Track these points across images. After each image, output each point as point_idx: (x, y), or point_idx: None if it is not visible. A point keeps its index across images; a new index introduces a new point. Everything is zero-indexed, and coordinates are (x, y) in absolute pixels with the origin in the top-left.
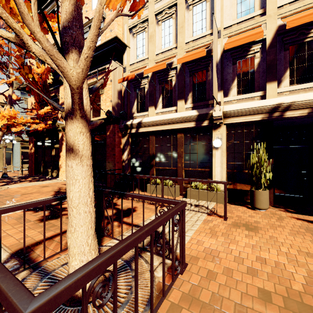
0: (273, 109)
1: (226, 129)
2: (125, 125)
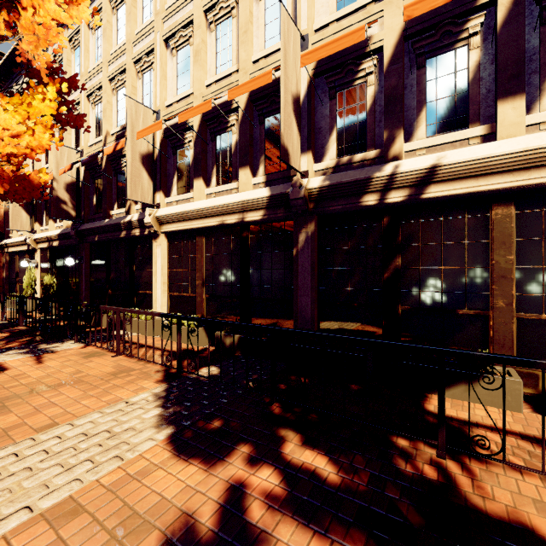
0: (48, 239)
1: (40, 253)
2: (0, 245)
